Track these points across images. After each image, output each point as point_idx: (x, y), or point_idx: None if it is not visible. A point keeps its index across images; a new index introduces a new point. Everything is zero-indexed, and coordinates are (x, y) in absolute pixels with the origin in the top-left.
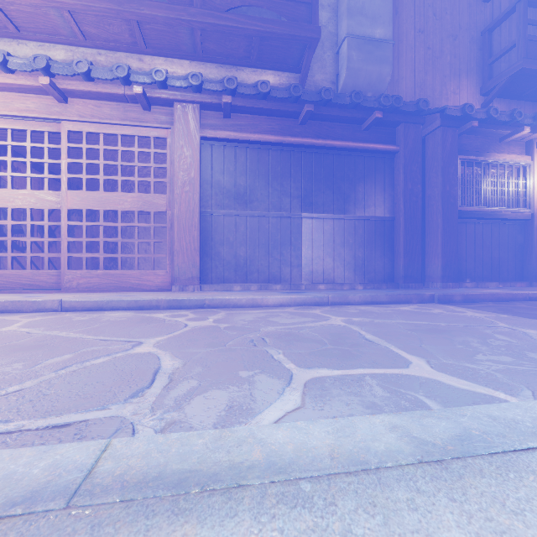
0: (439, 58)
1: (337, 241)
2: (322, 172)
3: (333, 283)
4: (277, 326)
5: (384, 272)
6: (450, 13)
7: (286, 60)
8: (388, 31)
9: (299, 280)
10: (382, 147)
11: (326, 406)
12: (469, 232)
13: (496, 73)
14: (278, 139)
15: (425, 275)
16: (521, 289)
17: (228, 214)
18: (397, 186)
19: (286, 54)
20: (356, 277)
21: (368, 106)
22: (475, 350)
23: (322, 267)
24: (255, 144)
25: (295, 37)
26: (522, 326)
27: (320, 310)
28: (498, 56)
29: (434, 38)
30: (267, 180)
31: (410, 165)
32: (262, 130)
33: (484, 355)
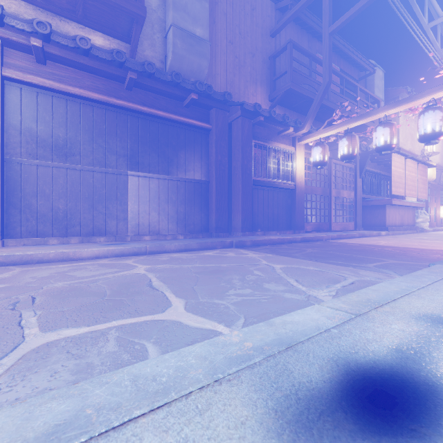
0: (243, 66)
1: (162, 198)
2: (148, 136)
3: (158, 234)
4: (68, 281)
5: (201, 224)
6: (251, 37)
7: (115, 28)
8: (206, 33)
9: (126, 232)
10: (199, 123)
11: (21, 384)
12: (260, 196)
13: (278, 88)
14: (103, 98)
15: (232, 227)
16: (287, 236)
17: (43, 165)
18: (211, 157)
19: (115, 21)
20: (178, 229)
21: (187, 87)
22: (231, 286)
23: (148, 220)
24: (77, 98)
25: (122, 7)
26: (275, 262)
27: (134, 260)
28: (278, 76)
29: (240, 50)
30: (91, 136)
31: (220, 142)
32: (85, 86)
33: (235, 290)
